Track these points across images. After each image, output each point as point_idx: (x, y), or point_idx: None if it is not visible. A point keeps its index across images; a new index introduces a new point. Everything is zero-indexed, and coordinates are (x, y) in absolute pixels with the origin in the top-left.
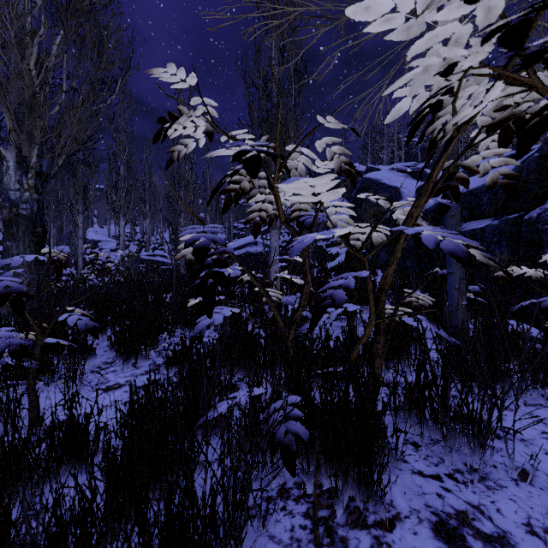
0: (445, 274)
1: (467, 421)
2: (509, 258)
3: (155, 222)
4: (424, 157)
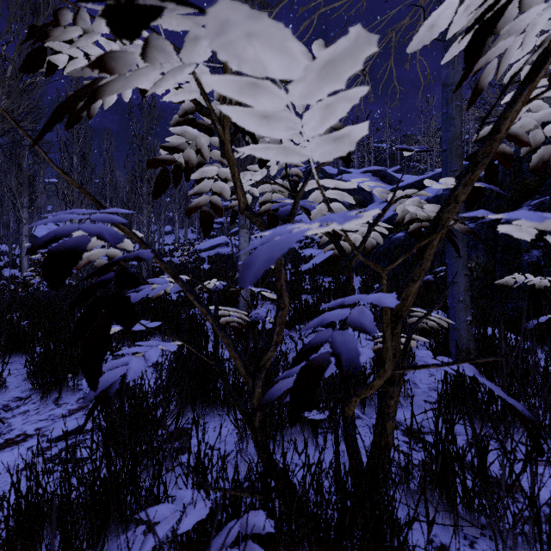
0: (431, 280)
1: (533, 526)
2: (485, 262)
3: None
4: (392, 163)
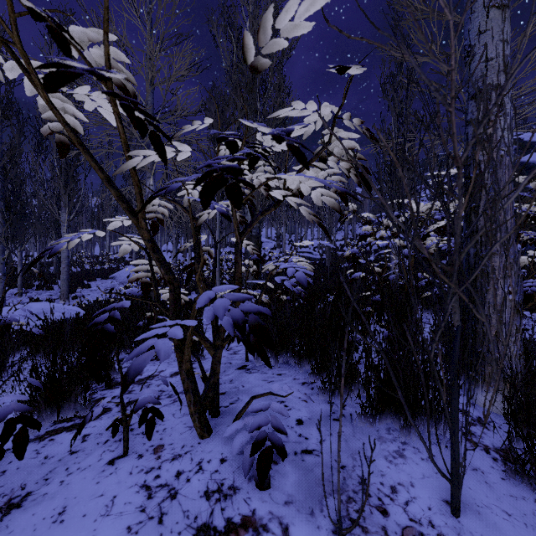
0: None
1: None
2: None
3: (300, 223)
4: None
